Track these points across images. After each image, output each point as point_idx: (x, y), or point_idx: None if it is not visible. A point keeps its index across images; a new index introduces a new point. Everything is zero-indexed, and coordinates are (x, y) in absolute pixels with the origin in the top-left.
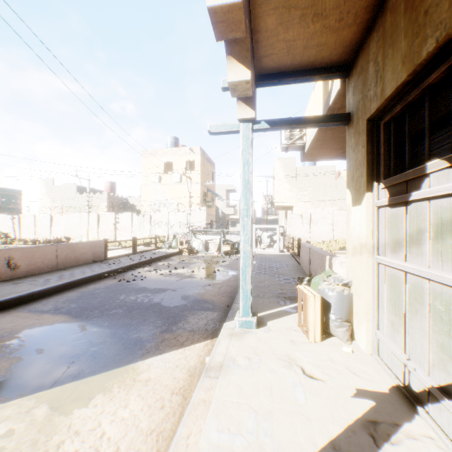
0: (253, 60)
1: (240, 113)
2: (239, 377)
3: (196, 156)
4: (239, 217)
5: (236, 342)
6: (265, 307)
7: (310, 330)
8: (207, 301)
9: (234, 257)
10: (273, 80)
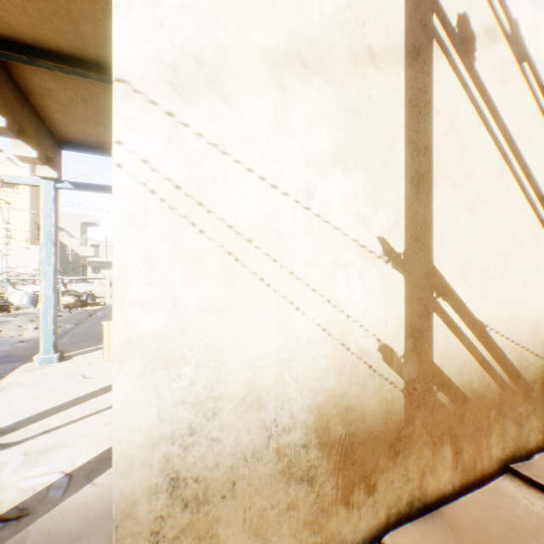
0: (48, 134)
1: (41, 171)
2: (20, 390)
3: (23, 170)
4: (105, 260)
5: (30, 374)
6: (81, 348)
7: (105, 353)
8: (13, 356)
9: (78, 311)
10: (78, 149)
